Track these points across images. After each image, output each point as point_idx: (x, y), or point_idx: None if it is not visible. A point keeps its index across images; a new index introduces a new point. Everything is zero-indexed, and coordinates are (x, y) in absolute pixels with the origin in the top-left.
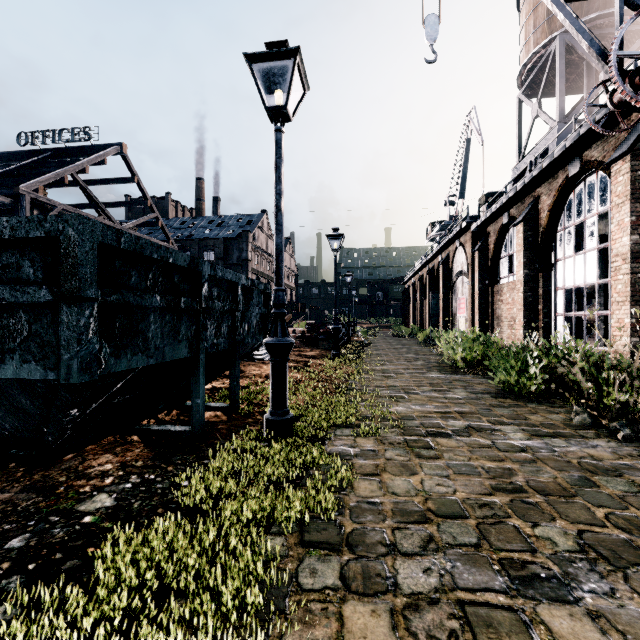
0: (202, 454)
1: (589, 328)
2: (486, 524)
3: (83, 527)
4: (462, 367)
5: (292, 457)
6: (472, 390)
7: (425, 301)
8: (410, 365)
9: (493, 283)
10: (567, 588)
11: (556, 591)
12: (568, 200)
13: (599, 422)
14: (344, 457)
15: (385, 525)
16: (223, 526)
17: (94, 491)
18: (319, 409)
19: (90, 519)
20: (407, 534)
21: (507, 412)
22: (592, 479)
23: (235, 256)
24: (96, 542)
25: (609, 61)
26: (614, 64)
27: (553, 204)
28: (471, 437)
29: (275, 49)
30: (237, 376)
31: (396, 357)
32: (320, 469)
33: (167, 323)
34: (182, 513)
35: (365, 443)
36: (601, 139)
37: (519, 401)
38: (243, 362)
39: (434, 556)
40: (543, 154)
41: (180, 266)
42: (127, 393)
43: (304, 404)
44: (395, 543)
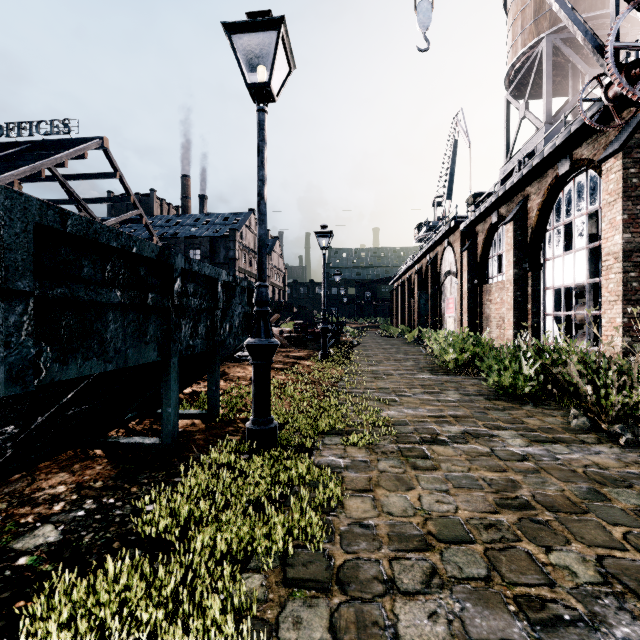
0: (173, 470)
1: (578, 328)
2: (495, 550)
3: (15, 572)
4: (453, 368)
5: (276, 471)
6: (465, 392)
7: (413, 301)
8: (400, 366)
9: (482, 283)
10: (597, 634)
11: (585, 639)
12: (557, 199)
13: (598, 425)
14: (333, 470)
15: (381, 554)
16: (191, 562)
17: (38, 522)
18: (306, 415)
19: (26, 560)
20: (407, 566)
21: (503, 415)
22: (602, 491)
23: (222, 255)
24: (28, 593)
25: (606, 52)
26: (611, 56)
27: (542, 203)
28: (468, 444)
29: (257, 18)
30: (217, 380)
31: (385, 357)
32: (307, 485)
33: (131, 322)
34: (142, 547)
35: (356, 453)
36: (591, 137)
37: (514, 403)
38: (228, 364)
39: (439, 595)
40: (530, 155)
41: (147, 257)
42: (84, 403)
43: (290, 410)
44: (393, 578)
